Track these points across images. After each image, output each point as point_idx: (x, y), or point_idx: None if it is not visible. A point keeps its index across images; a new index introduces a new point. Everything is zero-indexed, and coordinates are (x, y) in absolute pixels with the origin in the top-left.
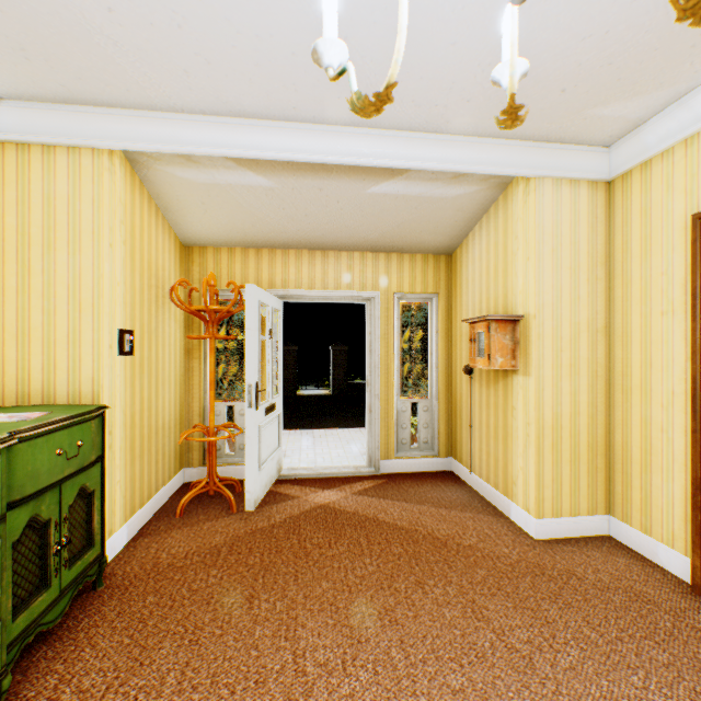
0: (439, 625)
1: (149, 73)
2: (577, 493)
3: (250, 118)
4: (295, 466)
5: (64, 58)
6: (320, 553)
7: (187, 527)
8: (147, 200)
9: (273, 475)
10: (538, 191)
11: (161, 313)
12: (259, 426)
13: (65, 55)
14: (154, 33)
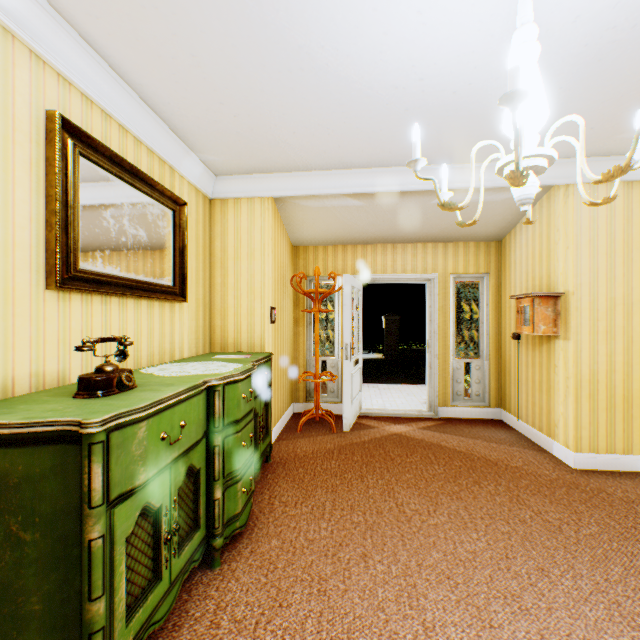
0: (492, 503)
1: (302, 156)
2: (613, 435)
3: (356, 169)
4: (369, 407)
5: (259, 155)
6: (401, 459)
7: (307, 437)
8: (279, 221)
9: (357, 411)
10: (575, 194)
11: (284, 295)
12: (351, 373)
13: (260, 154)
14: (313, 139)
